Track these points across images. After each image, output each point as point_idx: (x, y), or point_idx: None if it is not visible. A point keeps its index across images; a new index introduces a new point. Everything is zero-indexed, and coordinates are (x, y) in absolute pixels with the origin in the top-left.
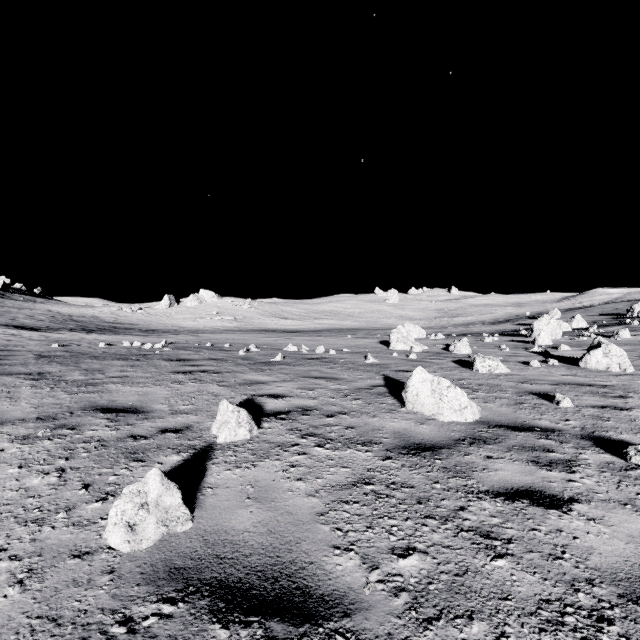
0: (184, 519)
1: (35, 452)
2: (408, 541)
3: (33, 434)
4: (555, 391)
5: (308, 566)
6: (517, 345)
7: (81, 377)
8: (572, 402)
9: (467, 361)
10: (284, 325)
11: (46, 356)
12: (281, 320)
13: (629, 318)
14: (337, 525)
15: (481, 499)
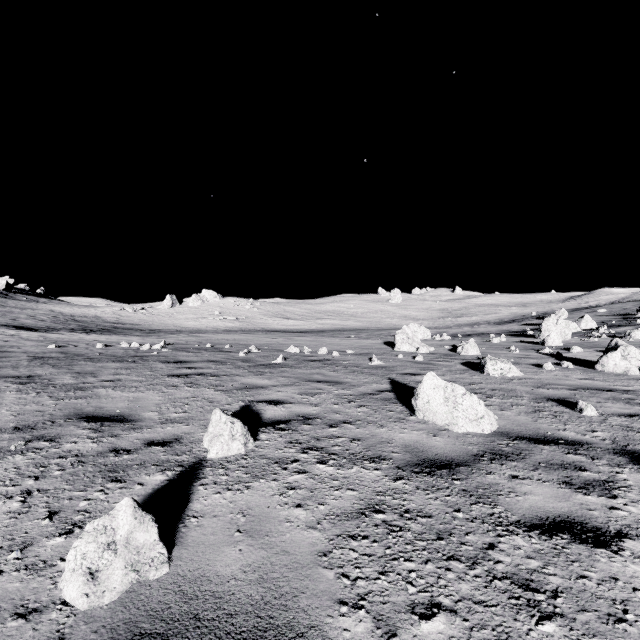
0: (159, 561)
1: (3, 470)
2: (430, 594)
3: (6, 447)
4: (575, 397)
5: (307, 632)
6: (526, 346)
7: (71, 381)
8: (596, 410)
9: (476, 363)
10: (286, 325)
11: (40, 358)
12: (283, 320)
13: (639, 318)
14: (343, 570)
15: (512, 533)
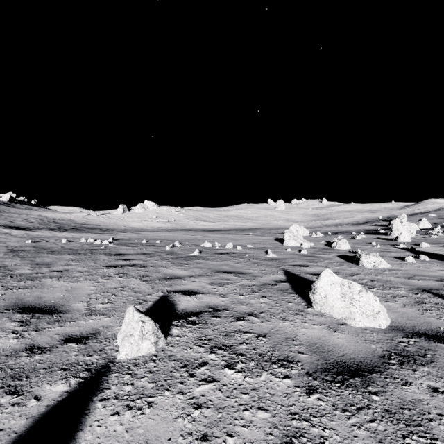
0: None
1: None
2: None
3: None
4: None
5: None
6: (383, 242)
7: (28, 271)
8: None
9: (350, 256)
10: (203, 226)
11: (15, 251)
12: (201, 222)
13: None
14: None
15: None
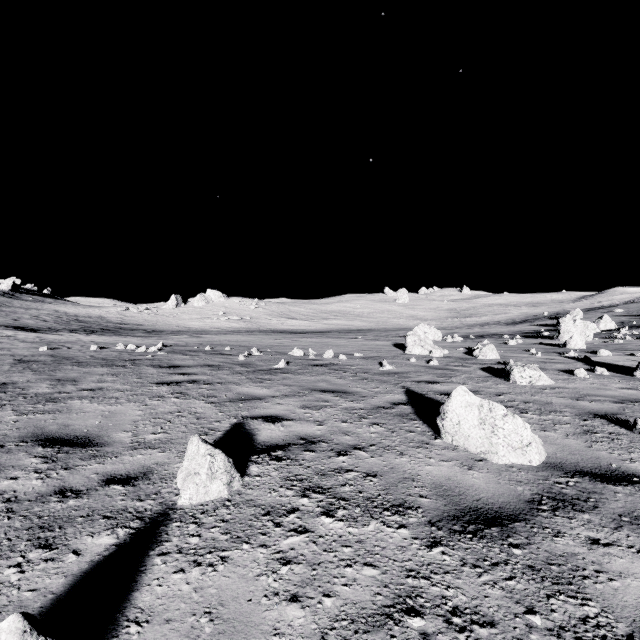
0: None
1: None
2: None
3: None
4: (625, 412)
5: None
6: (547, 349)
7: (47, 390)
8: None
9: (498, 369)
10: (292, 325)
11: (25, 361)
12: (289, 320)
13: None
14: None
15: None
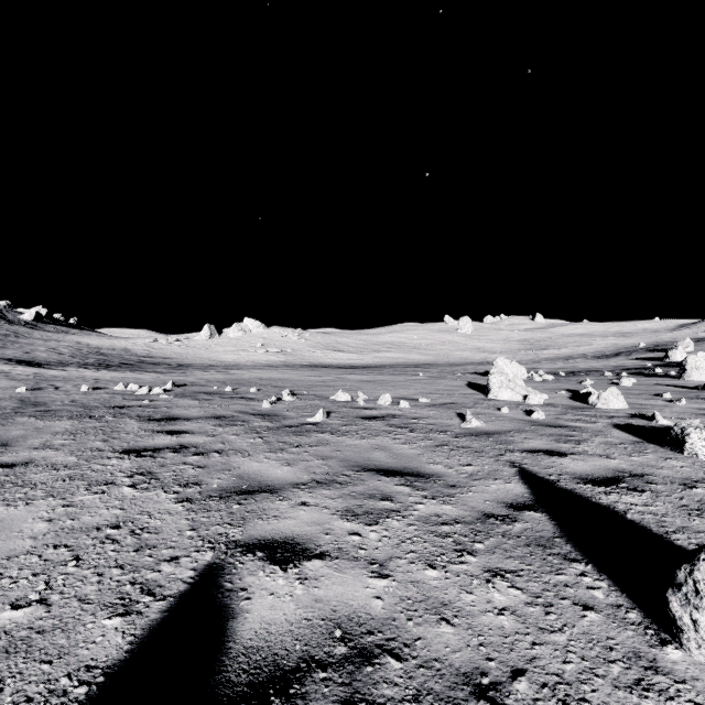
0: None
1: None
2: None
3: None
4: None
5: None
6: (682, 392)
7: None
8: None
9: (641, 427)
10: (338, 359)
11: None
12: (335, 353)
13: None
14: None
15: None
